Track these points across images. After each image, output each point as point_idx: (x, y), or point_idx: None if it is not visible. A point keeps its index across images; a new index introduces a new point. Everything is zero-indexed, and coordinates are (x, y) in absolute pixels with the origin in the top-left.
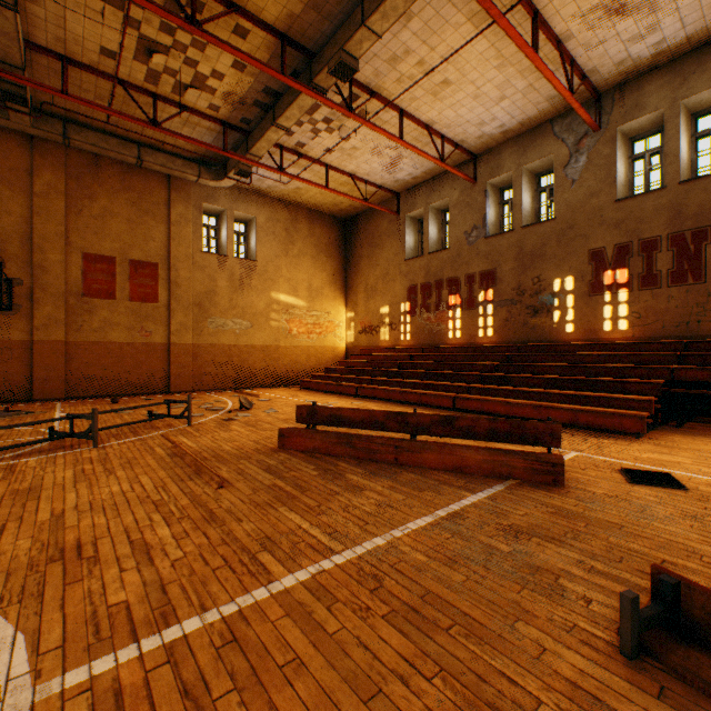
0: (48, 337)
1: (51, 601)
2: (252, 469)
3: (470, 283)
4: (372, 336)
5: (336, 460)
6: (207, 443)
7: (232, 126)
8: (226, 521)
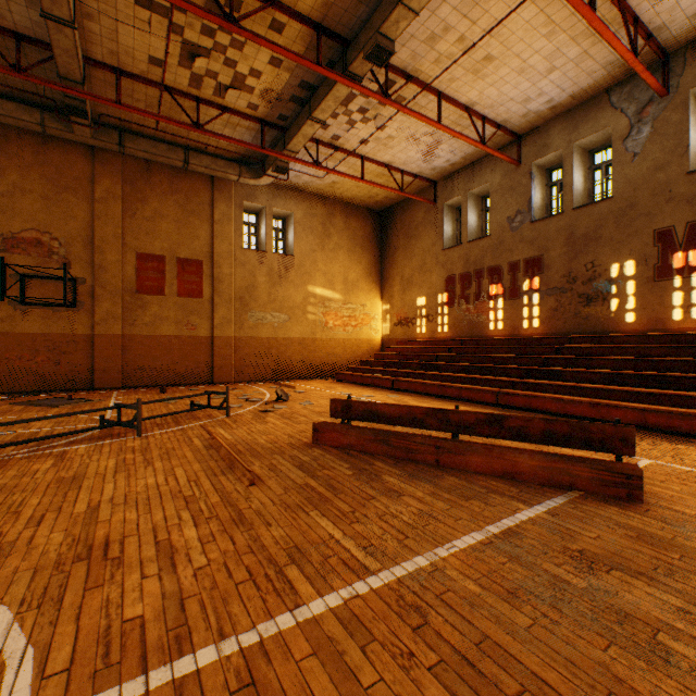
0: (106, 331)
1: (68, 609)
2: (285, 465)
3: (513, 272)
4: (408, 328)
5: (371, 458)
6: (242, 436)
7: (270, 123)
8: (254, 524)
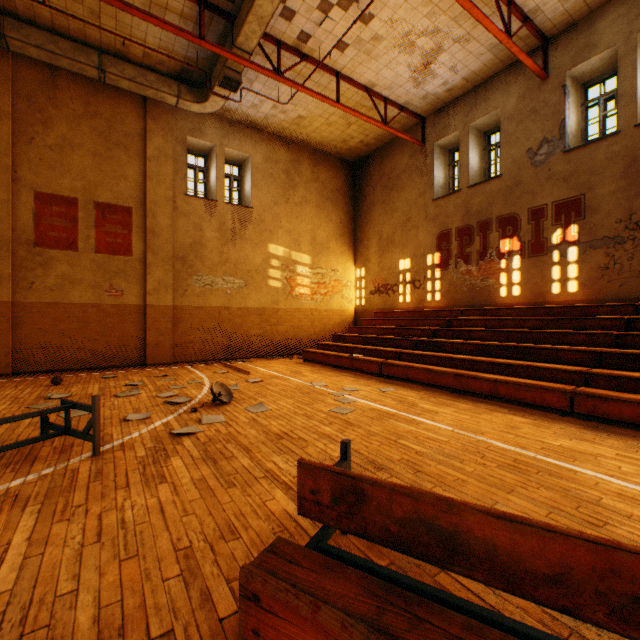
0: None
1: None
2: None
3: (536, 220)
4: (388, 296)
5: None
6: (50, 568)
7: (212, 5)
8: None
